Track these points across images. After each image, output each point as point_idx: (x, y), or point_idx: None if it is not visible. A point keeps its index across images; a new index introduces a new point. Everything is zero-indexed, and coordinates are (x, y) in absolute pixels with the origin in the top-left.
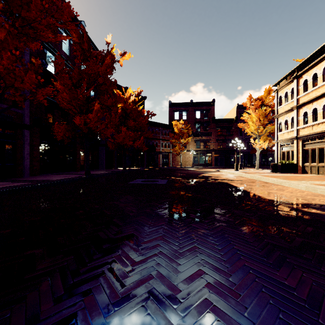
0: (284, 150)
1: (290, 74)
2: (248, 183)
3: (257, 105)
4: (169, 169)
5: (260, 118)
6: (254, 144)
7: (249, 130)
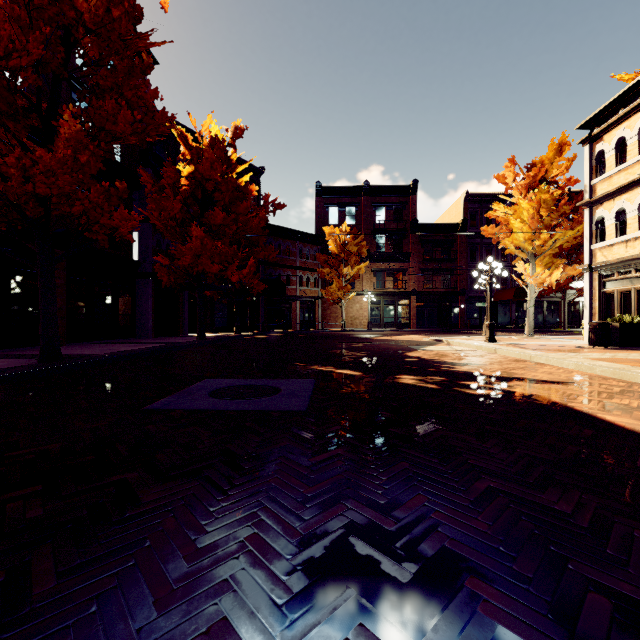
0: (612, 289)
1: (636, 87)
2: (637, 403)
3: (534, 179)
4: (318, 336)
5: (539, 210)
6: (525, 276)
7: (511, 241)
